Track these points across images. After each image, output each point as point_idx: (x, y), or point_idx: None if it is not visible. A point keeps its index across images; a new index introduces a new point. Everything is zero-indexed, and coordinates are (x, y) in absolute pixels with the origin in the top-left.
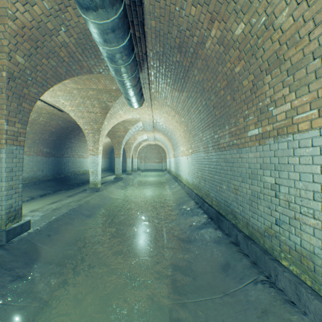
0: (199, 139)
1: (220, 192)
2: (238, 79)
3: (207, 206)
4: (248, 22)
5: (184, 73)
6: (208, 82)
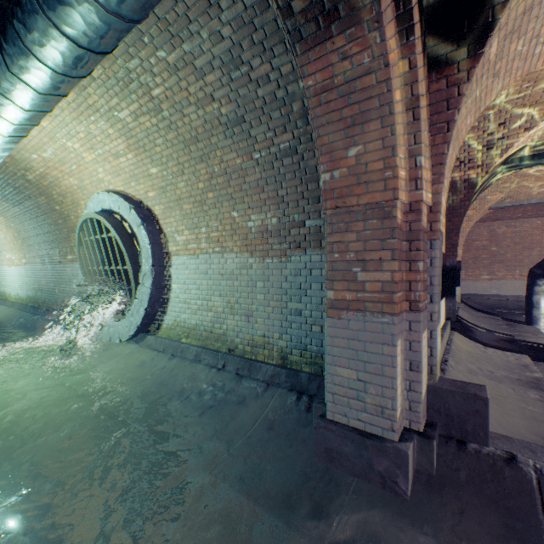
0: (37, 251)
1: (55, 296)
2: (62, 226)
3: (44, 310)
4: (62, 209)
5: (19, 199)
6: (43, 215)
